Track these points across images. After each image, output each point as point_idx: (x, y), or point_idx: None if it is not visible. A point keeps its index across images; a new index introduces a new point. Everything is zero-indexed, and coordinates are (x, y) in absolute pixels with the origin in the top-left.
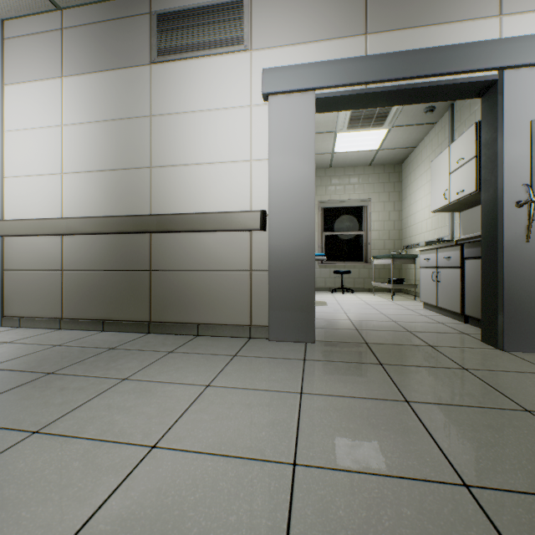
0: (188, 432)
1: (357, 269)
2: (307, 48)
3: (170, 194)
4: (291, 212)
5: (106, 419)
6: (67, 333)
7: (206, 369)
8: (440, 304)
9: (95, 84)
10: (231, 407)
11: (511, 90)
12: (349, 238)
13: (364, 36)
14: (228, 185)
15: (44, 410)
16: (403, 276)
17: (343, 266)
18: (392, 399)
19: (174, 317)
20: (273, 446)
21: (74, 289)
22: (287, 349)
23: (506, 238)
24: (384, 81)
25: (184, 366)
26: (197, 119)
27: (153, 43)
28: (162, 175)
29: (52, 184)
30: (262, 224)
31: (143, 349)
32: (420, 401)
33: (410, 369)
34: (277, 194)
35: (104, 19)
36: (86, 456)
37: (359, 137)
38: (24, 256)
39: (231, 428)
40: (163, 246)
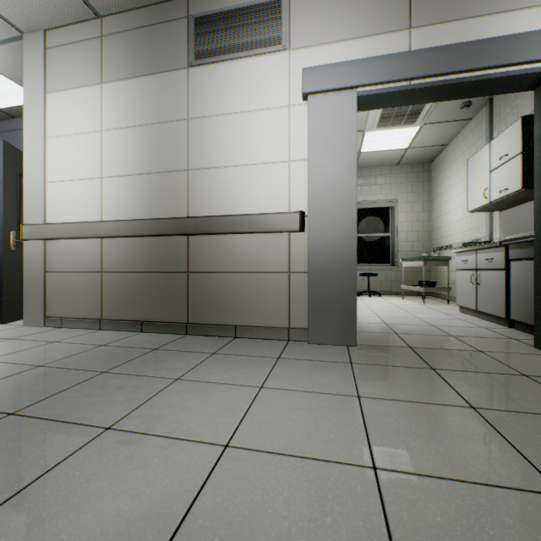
0: (256, 432)
1: (384, 272)
2: (347, 45)
3: (207, 196)
4: (331, 213)
5: (171, 417)
6: (107, 333)
7: (254, 370)
8: (480, 308)
9: (134, 90)
10: (292, 409)
11: None
12: (375, 240)
13: (407, 30)
14: (266, 186)
15: (110, 407)
16: (433, 279)
17: (369, 268)
18: (456, 405)
19: (211, 319)
20: (347, 449)
21: (113, 291)
22: (329, 352)
23: None
24: (430, 76)
25: (231, 367)
26: (235, 121)
27: (190, 46)
28: (199, 177)
29: (92, 188)
30: (301, 225)
31: (186, 350)
32: (487, 408)
33: (465, 374)
34: (317, 195)
35: (142, 25)
36: (164, 453)
37: (389, 136)
38: (66, 258)
39: (298, 430)
40: (200, 248)
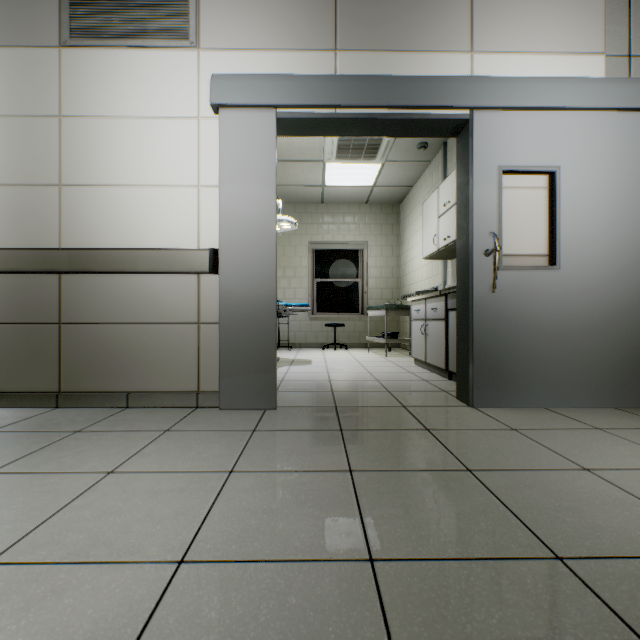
0: (51, 537)
1: (352, 322)
2: (268, 56)
3: (88, 222)
4: (247, 252)
5: None
6: None
7: (118, 450)
8: (428, 360)
9: None
10: (130, 498)
11: (480, 132)
12: (344, 286)
13: (333, 52)
14: (169, 215)
15: None
16: (401, 329)
17: (338, 318)
18: (335, 470)
19: (94, 384)
20: (164, 542)
21: None
22: (238, 418)
23: (475, 288)
24: (353, 107)
25: (88, 449)
26: (127, 128)
27: (64, 18)
28: (77, 196)
29: None
30: (212, 266)
31: (37, 430)
32: (365, 469)
33: (370, 433)
34: (230, 229)
35: None
36: None
37: (351, 170)
38: None
39: (116, 525)
40: (79, 291)
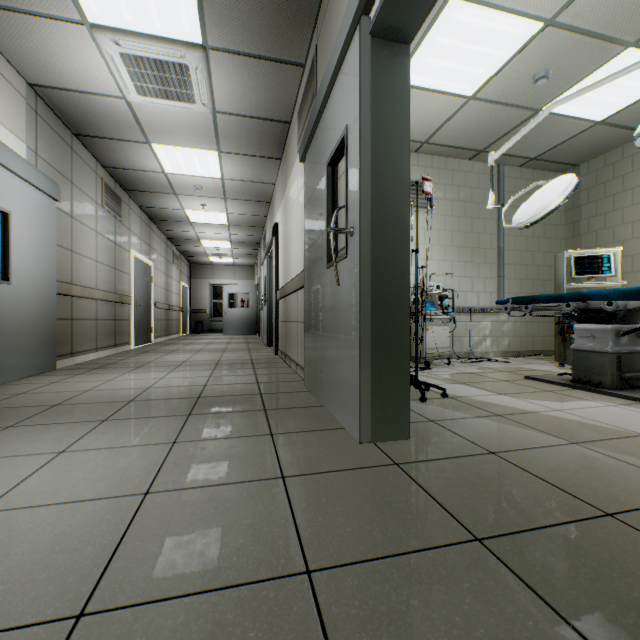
0: None
1: None
2: None
3: None
4: None
5: None
6: None
7: None
8: None
9: None
10: None
11: None
12: None
13: None
14: None
15: None
16: None
17: None
18: (2, 430)
19: None
20: (34, 460)
21: None
22: None
23: None
24: None
25: None
26: None
27: None
28: None
29: None
30: None
31: None
32: (16, 423)
33: None
34: None
35: None
36: None
37: None
38: None
39: None
40: None
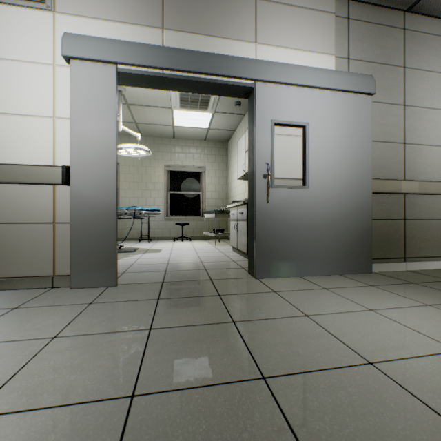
0: None
1: (196, 222)
2: (111, 25)
3: None
4: (93, 170)
5: None
6: None
7: None
8: (238, 247)
9: None
10: None
11: (260, 97)
12: (190, 197)
13: (161, 29)
14: (29, 138)
15: None
16: (229, 227)
17: (185, 219)
18: (139, 329)
19: None
20: None
21: None
22: (83, 294)
23: (257, 200)
24: (174, 70)
25: None
26: None
27: None
28: None
29: None
30: (64, 179)
31: None
32: (162, 327)
33: (178, 300)
34: (79, 152)
35: None
36: None
37: (192, 116)
38: None
39: None
40: None
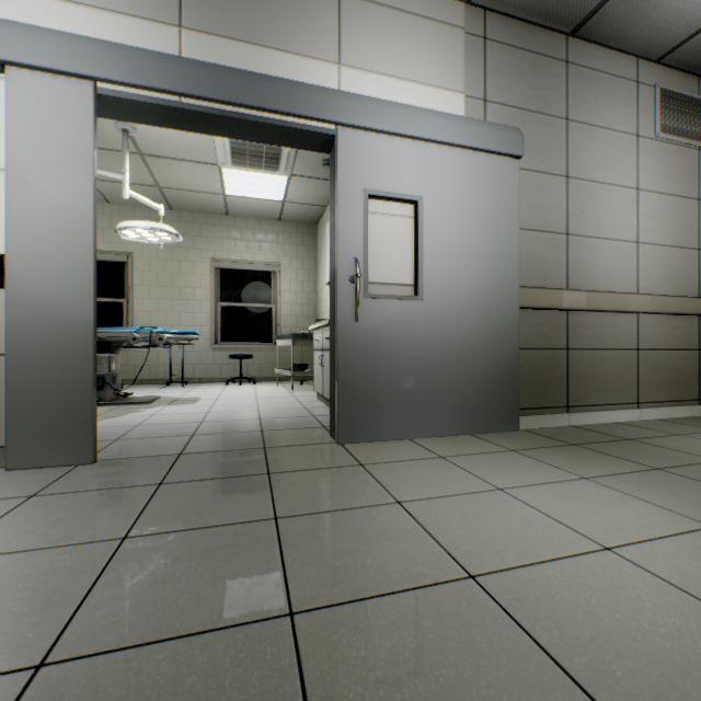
0: None
1: (264, 352)
2: (86, 13)
3: None
4: (50, 262)
5: None
6: None
7: None
8: (325, 393)
9: None
10: None
11: (345, 151)
12: (255, 312)
13: (178, 28)
14: None
15: None
16: None
17: (247, 348)
18: (103, 540)
19: None
20: None
21: None
22: (24, 481)
23: (341, 317)
24: (198, 98)
25: None
26: None
27: None
28: None
29: None
30: None
31: None
32: (147, 533)
33: (195, 485)
34: (23, 230)
35: None
36: None
37: (255, 180)
38: None
39: None
40: None
